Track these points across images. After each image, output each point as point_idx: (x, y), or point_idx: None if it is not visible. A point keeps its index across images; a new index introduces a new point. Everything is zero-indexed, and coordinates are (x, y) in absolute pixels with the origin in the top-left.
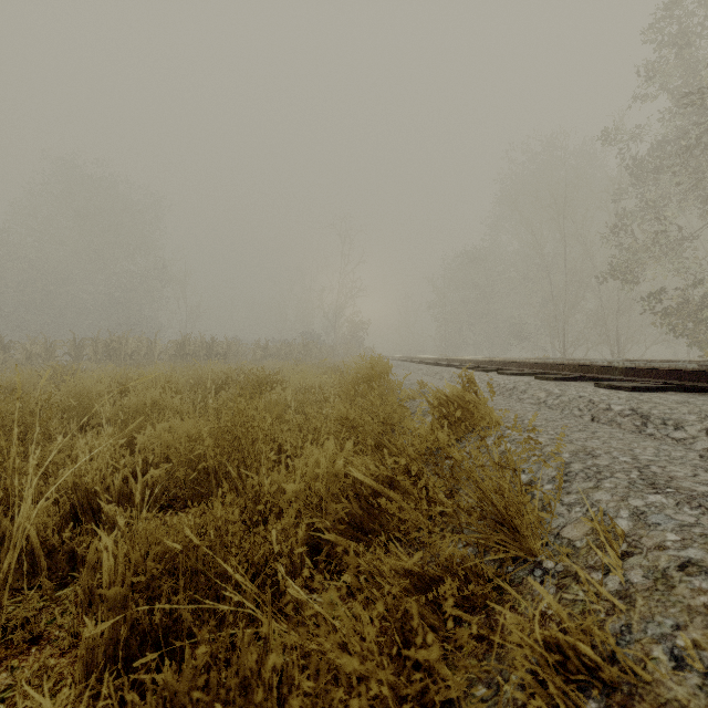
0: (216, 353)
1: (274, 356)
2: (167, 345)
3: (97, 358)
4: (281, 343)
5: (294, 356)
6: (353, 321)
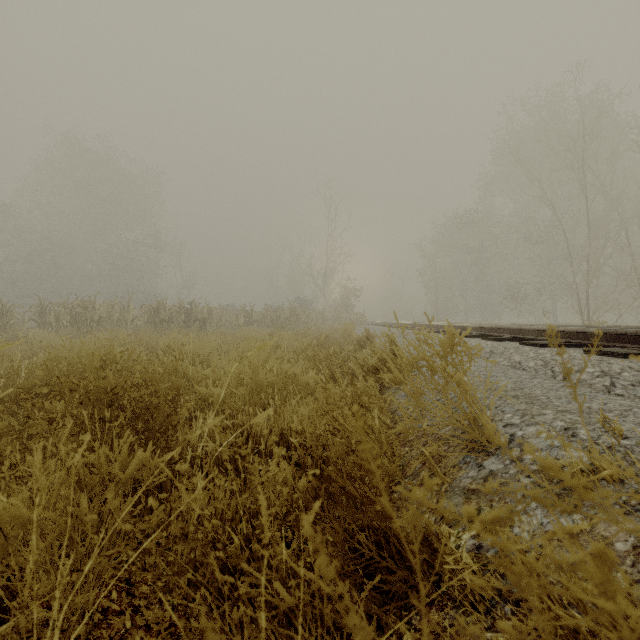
0: (194, 319)
1: (260, 322)
2: (142, 311)
3: (59, 325)
4: (267, 308)
5: (280, 322)
6: (342, 287)
